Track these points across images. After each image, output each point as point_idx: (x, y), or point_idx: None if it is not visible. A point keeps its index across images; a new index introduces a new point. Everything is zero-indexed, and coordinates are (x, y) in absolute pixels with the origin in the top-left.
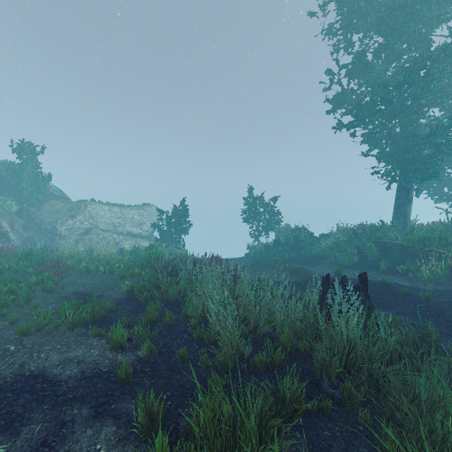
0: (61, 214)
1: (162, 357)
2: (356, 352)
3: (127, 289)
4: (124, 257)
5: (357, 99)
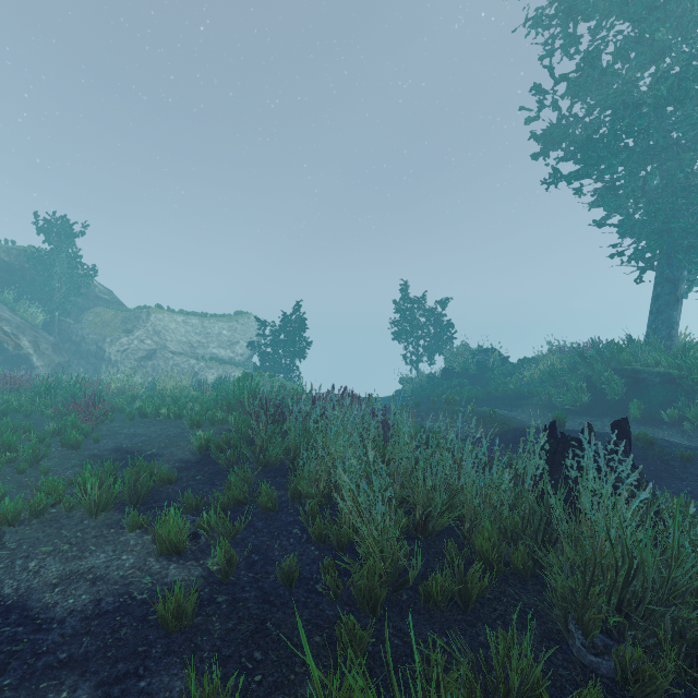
0: (111, 328)
1: (251, 571)
2: (644, 579)
3: (199, 445)
4: (204, 393)
5: (584, 133)
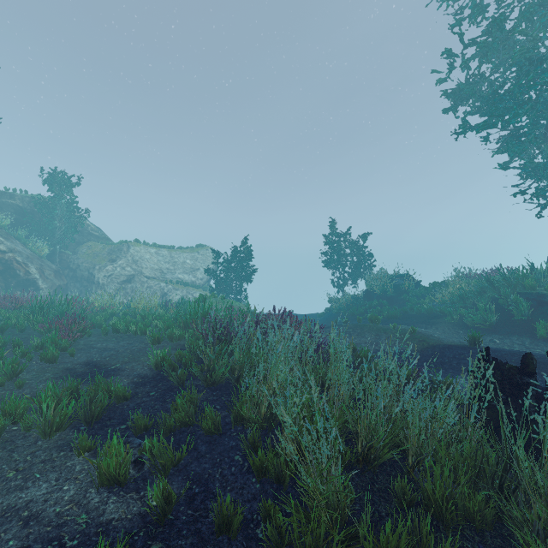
0: (100, 258)
1: (190, 506)
2: None
3: (155, 362)
4: (169, 311)
5: (490, 89)
